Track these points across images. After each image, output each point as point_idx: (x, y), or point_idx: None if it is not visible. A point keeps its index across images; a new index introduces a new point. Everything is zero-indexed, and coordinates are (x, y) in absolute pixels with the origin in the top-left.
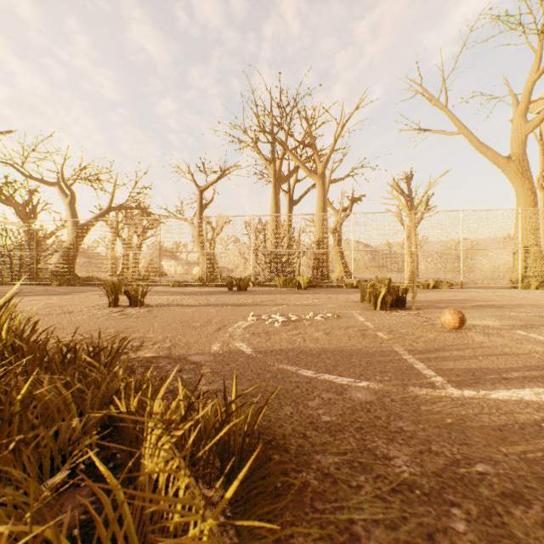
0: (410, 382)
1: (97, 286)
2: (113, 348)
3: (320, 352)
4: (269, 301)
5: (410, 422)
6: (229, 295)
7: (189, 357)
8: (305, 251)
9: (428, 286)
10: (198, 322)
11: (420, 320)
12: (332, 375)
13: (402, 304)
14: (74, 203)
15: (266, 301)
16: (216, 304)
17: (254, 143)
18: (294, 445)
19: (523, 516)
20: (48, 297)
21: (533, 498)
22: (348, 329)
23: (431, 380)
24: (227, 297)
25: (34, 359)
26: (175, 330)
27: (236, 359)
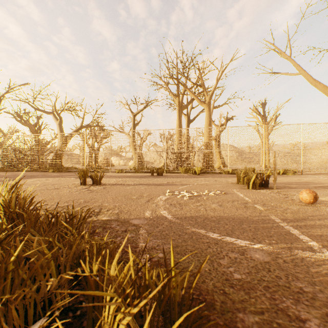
0: (293, 245)
1: (74, 172)
2: (81, 216)
3: (219, 219)
4: (177, 182)
5: (307, 283)
6: (152, 178)
7: (130, 220)
8: (197, 151)
9: (279, 173)
10: (134, 196)
11: (282, 197)
12: (232, 237)
13: (266, 185)
14: (61, 124)
15: (175, 182)
16: (144, 184)
17: (166, 85)
18: (218, 302)
19: None
20: (46, 179)
21: None
22: (233, 202)
23: (309, 244)
24: (151, 179)
25: (30, 223)
26: (120, 201)
27: (162, 223)
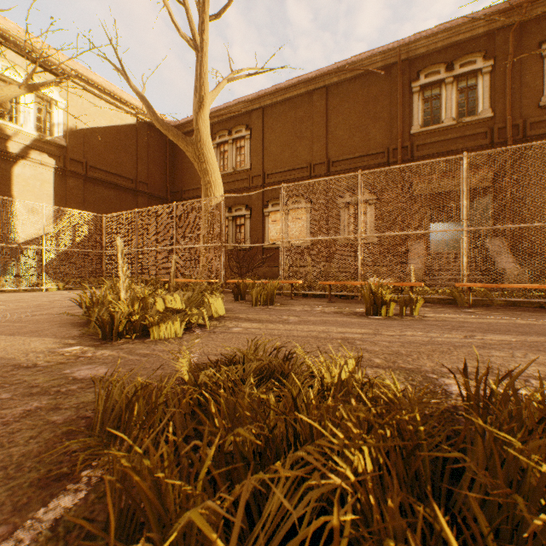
0: None
1: None
2: None
3: None
4: None
5: None
6: None
7: None
8: None
9: None
10: None
11: None
12: None
13: None
14: None
15: None
16: None
17: None
18: (57, 432)
19: (48, 384)
20: None
21: (29, 386)
22: None
23: None
24: None
25: None
26: None
27: None
